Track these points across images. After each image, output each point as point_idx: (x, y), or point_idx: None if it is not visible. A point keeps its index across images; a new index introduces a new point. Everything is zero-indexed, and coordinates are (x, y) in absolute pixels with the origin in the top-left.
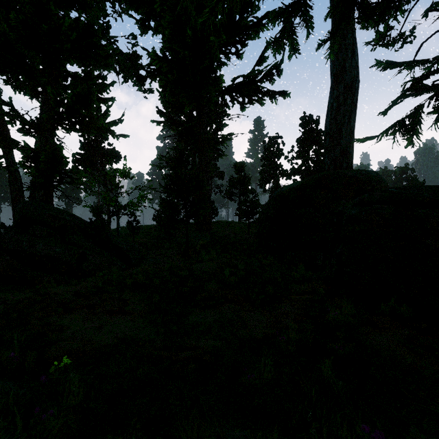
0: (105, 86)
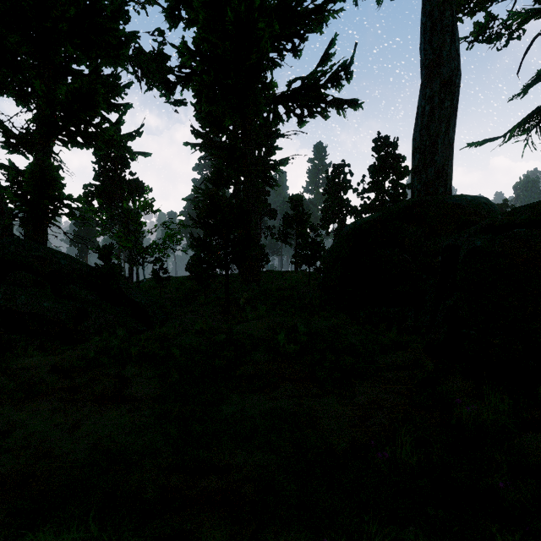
0: (119, 87)
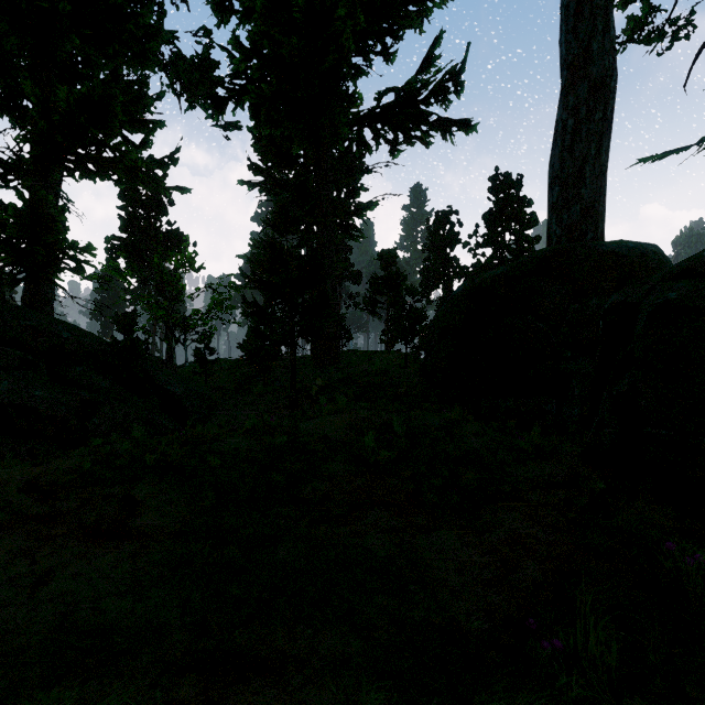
0: (146, 97)
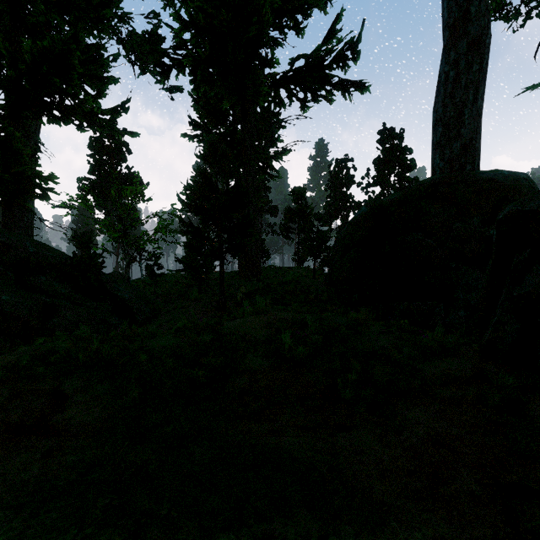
0: (103, 58)
